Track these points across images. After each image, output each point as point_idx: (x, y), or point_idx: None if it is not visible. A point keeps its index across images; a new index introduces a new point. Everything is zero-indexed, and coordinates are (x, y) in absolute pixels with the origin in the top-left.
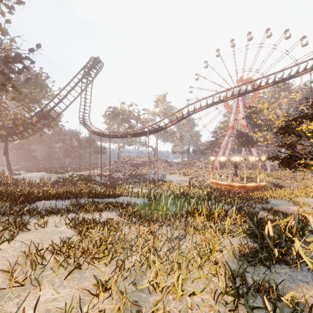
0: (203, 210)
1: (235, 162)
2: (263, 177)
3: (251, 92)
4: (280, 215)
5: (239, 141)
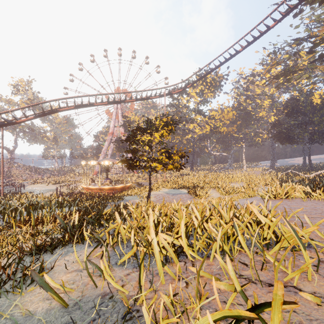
0: (32, 216)
1: (107, 166)
2: (135, 179)
3: (118, 103)
4: (110, 207)
5: (116, 147)
